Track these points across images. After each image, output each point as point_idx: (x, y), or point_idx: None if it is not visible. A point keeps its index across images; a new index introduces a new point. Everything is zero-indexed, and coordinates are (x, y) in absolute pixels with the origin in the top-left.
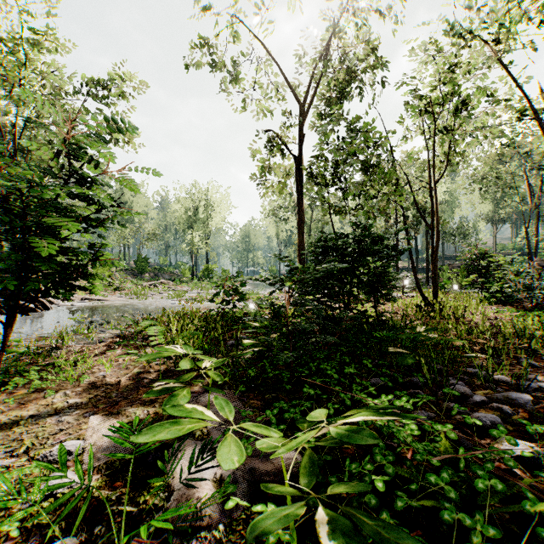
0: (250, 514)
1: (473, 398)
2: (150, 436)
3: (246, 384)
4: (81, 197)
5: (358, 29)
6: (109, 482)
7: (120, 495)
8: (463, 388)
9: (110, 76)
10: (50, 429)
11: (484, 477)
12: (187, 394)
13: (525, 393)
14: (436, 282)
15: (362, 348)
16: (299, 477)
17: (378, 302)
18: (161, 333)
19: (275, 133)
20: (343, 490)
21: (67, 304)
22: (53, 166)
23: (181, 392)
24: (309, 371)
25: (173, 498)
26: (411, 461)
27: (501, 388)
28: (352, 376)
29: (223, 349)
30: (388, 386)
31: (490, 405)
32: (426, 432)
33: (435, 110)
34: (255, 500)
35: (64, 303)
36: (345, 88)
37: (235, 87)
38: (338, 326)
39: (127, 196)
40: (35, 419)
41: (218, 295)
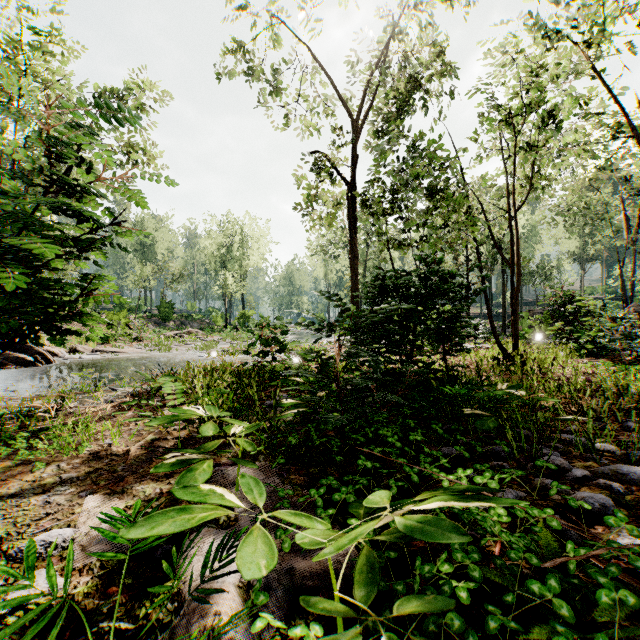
0: (287, 634)
1: (572, 472)
2: (145, 533)
3: (285, 455)
4: (73, 216)
5: (422, 28)
6: (101, 586)
7: (113, 605)
8: (559, 460)
9: (127, 86)
10: (34, 513)
11: (609, 586)
12: (208, 469)
13: (637, 466)
14: (516, 330)
15: (430, 410)
16: (354, 587)
17: (448, 353)
18: (180, 391)
19: (324, 154)
20: (416, 609)
21: (74, 357)
22: (36, 175)
23: (200, 466)
24: (365, 438)
25: (183, 612)
26: (503, 560)
27: (605, 460)
28: (418, 445)
29: (258, 411)
30: (464, 457)
31: (596, 482)
32: (516, 517)
33: (516, 123)
34: (294, 612)
35: (70, 356)
36: (406, 100)
37: (275, 100)
38: (400, 383)
39: (148, 230)
40: (16, 500)
41: (254, 345)
